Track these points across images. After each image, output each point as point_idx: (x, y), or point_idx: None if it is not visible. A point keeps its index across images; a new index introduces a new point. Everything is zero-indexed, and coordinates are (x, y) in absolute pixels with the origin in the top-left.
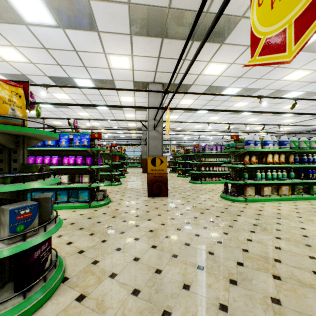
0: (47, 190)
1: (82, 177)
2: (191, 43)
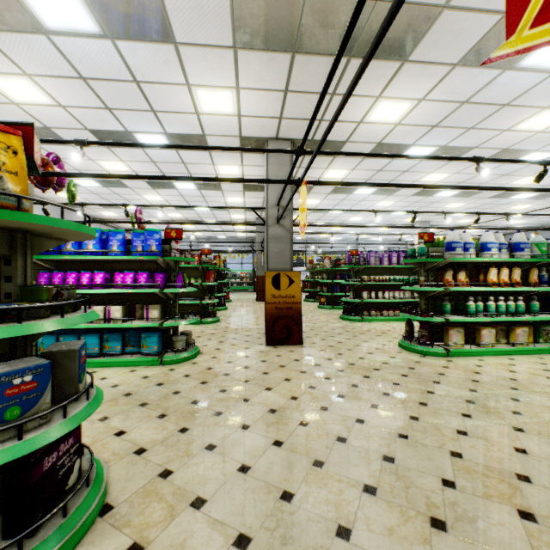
0: (86, 332)
1: (147, 308)
2: (347, 61)
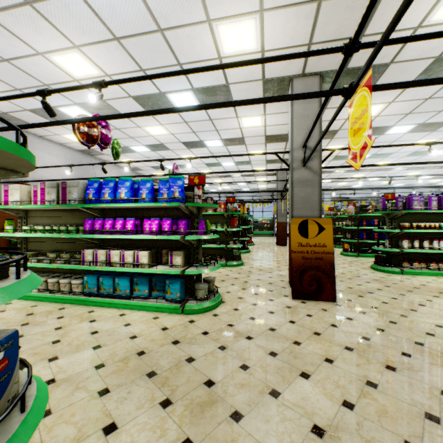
0: (122, 274)
1: (171, 254)
2: None
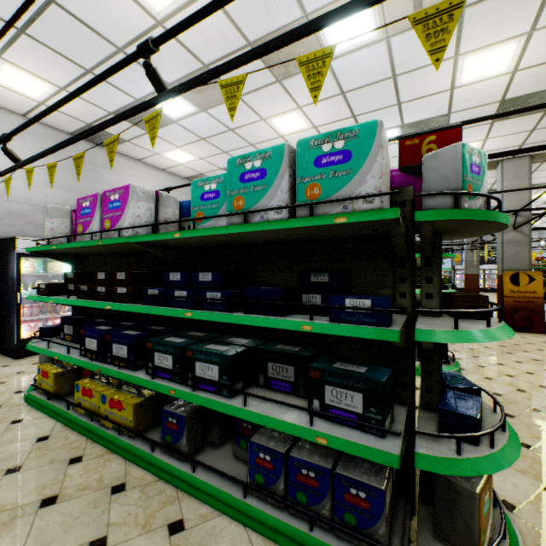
0: None
1: None
2: None
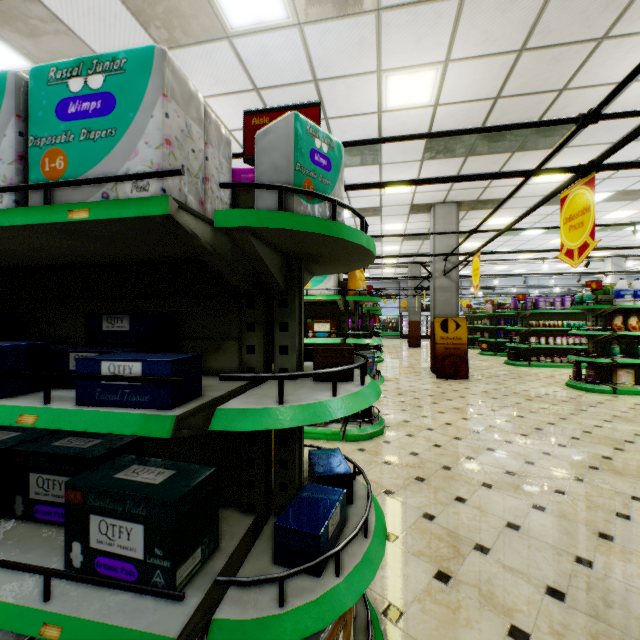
0: None
1: None
2: (511, 154)
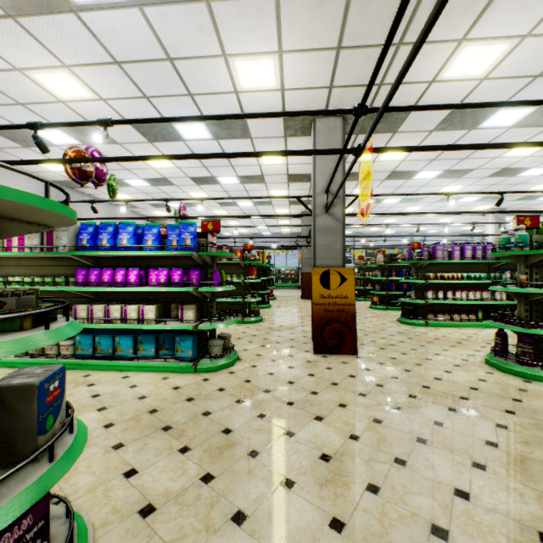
0: (122, 332)
1: (182, 308)
2: None
